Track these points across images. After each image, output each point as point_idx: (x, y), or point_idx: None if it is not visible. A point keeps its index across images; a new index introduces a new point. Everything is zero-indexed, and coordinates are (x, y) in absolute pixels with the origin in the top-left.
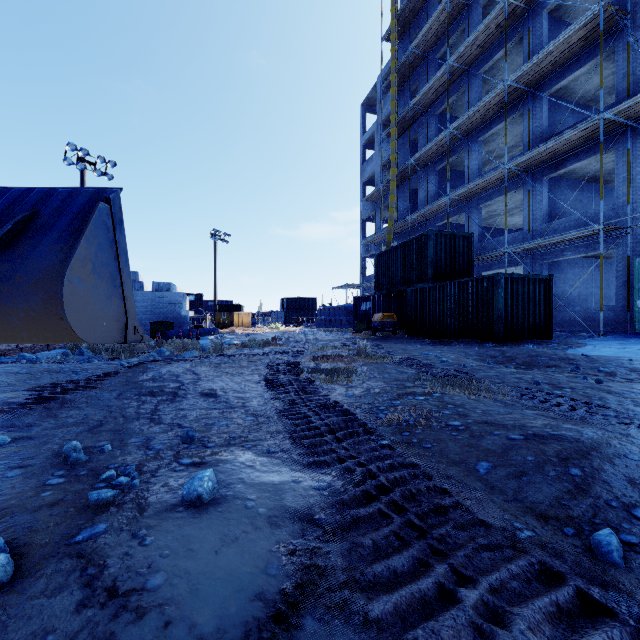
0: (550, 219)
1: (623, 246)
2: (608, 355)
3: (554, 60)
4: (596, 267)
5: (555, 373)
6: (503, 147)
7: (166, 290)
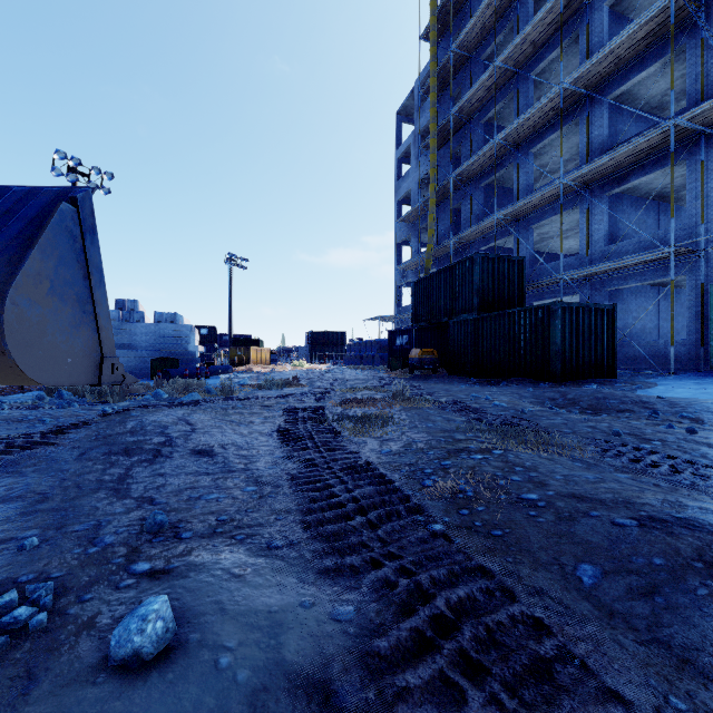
0: (611, 242)
1: (696, 272)
2: (686, 397)
3: (616, 60)
4: (662, 296)
5: (630, 419)
6: (556, 161)
7: (171, 321)
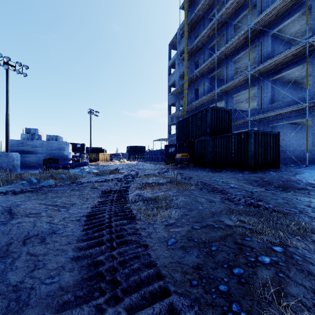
0: (272, 102)
1: None
2: None
3: (276, 13)
4: (294, 129)
5: (313, 196)
6: (244, 65)
7: (55, 140)
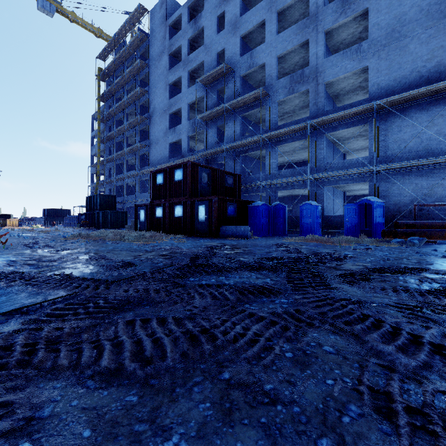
0: (143, 192)
1: None
2: None
3: (137, 148)
4: None
5: None
6: None
7: None
